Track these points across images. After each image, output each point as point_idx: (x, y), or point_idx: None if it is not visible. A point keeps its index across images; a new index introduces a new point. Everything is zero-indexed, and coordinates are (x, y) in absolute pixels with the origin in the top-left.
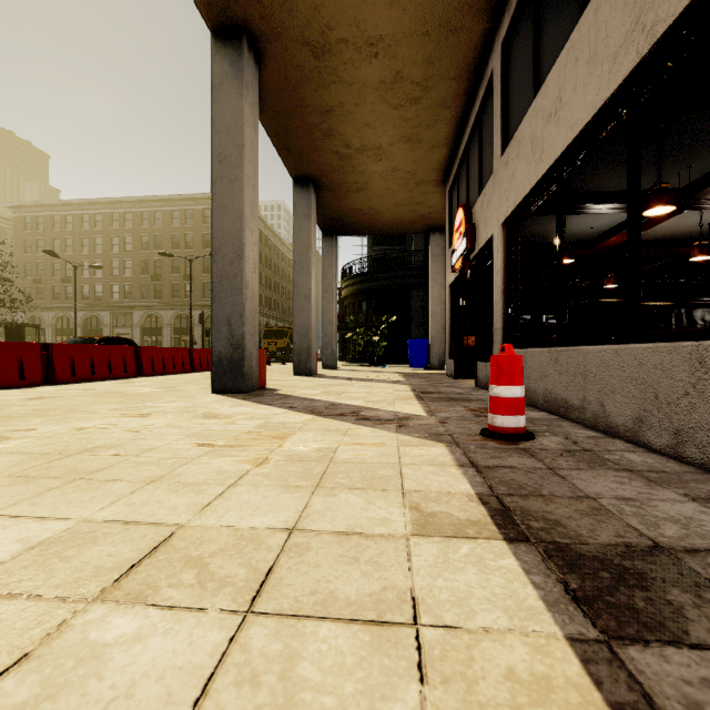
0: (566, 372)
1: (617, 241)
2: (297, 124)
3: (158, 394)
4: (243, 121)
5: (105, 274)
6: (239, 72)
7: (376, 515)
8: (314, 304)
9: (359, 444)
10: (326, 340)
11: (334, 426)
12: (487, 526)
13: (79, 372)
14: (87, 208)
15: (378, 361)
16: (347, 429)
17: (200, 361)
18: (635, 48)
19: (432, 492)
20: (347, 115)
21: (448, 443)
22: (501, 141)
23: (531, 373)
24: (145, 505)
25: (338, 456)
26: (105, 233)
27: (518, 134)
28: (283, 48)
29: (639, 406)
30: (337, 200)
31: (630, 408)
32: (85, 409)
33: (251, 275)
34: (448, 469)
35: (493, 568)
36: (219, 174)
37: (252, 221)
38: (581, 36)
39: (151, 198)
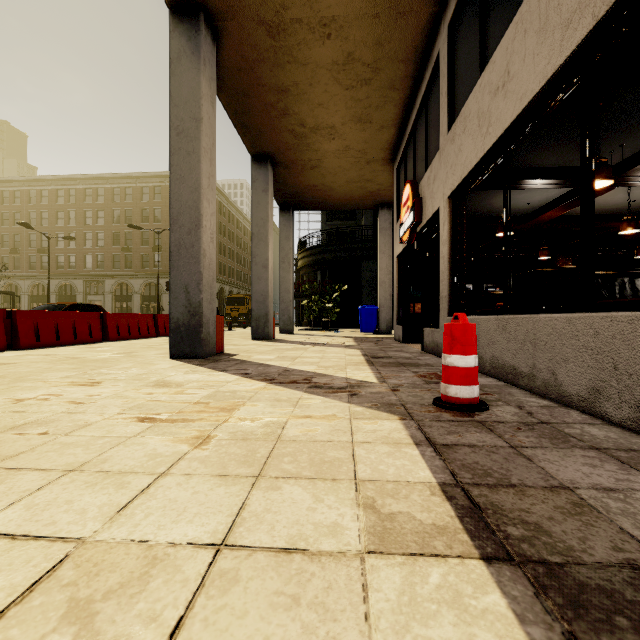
0: (514, 339)
1: (552, 215)
2: (255, 103)
3: (116, 360)
4: (200, 95)
5: (79, 245)
6: (196, 48)
7: (324, 519)
8: (271, 273)
9: (310, 417)
10: (283, 306)
11: (285, 395)
12: (457, 535)
13: (43, 337)
14: (61, 183)
15: (332, 325)
16: (298, 399)
17: (164, 326)
18: (590, 11)
19: (388, 481)
20: (302, 95)
21: (402, 415)
22: (448, 118)
23: (478, 339)
24: (49, 507)
25: (287, 433)
26: (79, 207)
27: (464, 110)
28: (239, 26)
29: (595, 376)
30: (293, 176)
31: (585, 378)
32: (36, 377)
33: (208, 245)
34: (404, 449)
35: (475, 613)
36: (176, 146)
37: (209, 192)
38: (531, 7)
39: (122, 175)
